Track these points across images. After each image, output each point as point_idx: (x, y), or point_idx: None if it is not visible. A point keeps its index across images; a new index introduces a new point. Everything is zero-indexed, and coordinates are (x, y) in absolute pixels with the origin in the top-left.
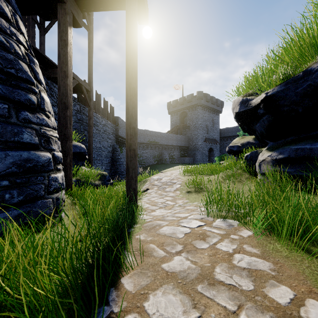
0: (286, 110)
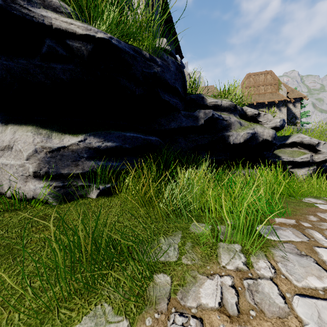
0: (123, 83)
